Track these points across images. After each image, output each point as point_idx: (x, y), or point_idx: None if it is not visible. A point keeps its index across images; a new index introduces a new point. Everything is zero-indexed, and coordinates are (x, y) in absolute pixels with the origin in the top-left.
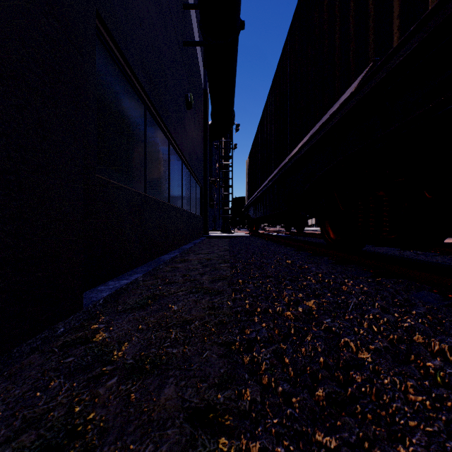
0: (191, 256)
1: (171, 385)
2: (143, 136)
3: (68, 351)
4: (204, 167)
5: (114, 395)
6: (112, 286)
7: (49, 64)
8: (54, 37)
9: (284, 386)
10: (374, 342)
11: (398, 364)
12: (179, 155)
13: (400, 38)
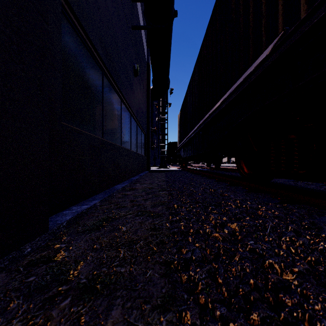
0: (138, 186)
1: (118, 307)
2: (101, 95)
3: (31, 270)
4: (147, 120)
5: (66, 318)
6: (75, 210)
7: (16, 26)
8: (21, 4)
9: (221, 310)
10: (297, 264)
11: (325, 289)
12: (129, 110)
13: (307, 10)
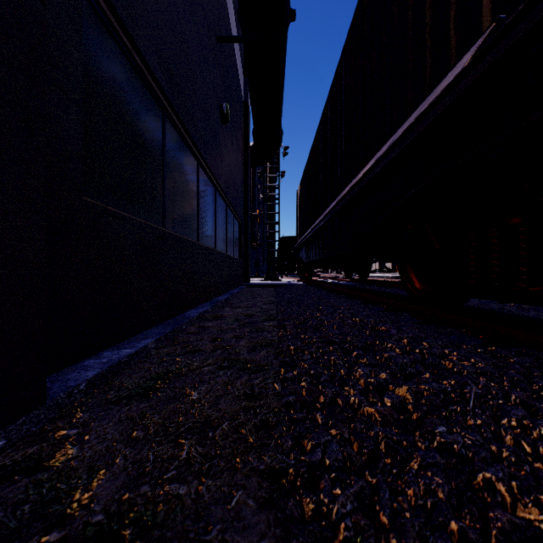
0: (226, 311)
1: None
2: (161, 152)
3: None
4: (244, 199)
5: None
6: (106, 359)
7: None
8: None
9: None
10: None
11: None
12: (212, 181)
13: None
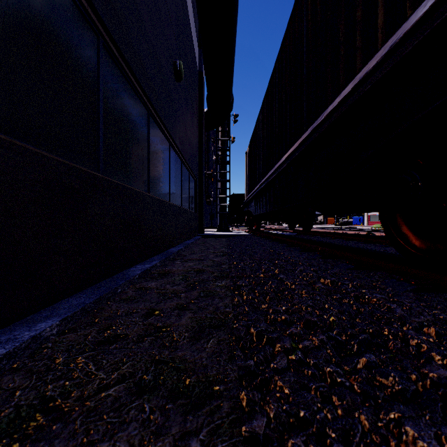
0: (176, 265)
1: None
2: (96, 85)
3: None
4: (199, 158)
5: None
6: None
7: None
8: None
9: None
10: None
11: None
12: (165, 135)
13: None
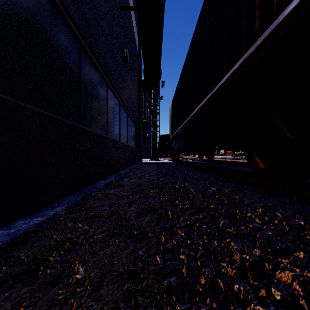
0: (125, 181)
1: None
2: (78, 72)
3: None
4: (138, 111)
5: None
6: (15, 229)
7: None
8: None
9: None
10: None
11: None
12: (117, 98)
13: None
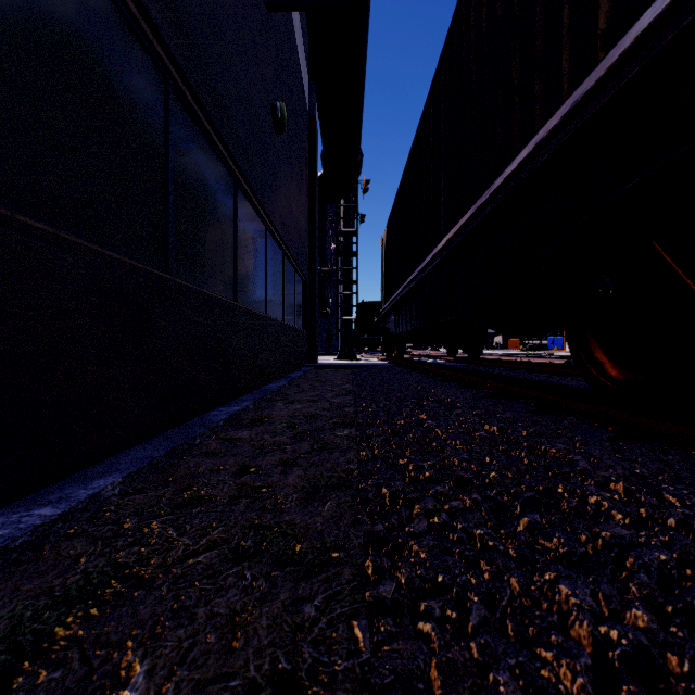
0: (277, 408)
1: None
2: (163, 147)
3: None
4: (310, 248)
5: None
6: None
7: None
8: None
9: None
10: None
11: None
12: (260, 215)
13: None
